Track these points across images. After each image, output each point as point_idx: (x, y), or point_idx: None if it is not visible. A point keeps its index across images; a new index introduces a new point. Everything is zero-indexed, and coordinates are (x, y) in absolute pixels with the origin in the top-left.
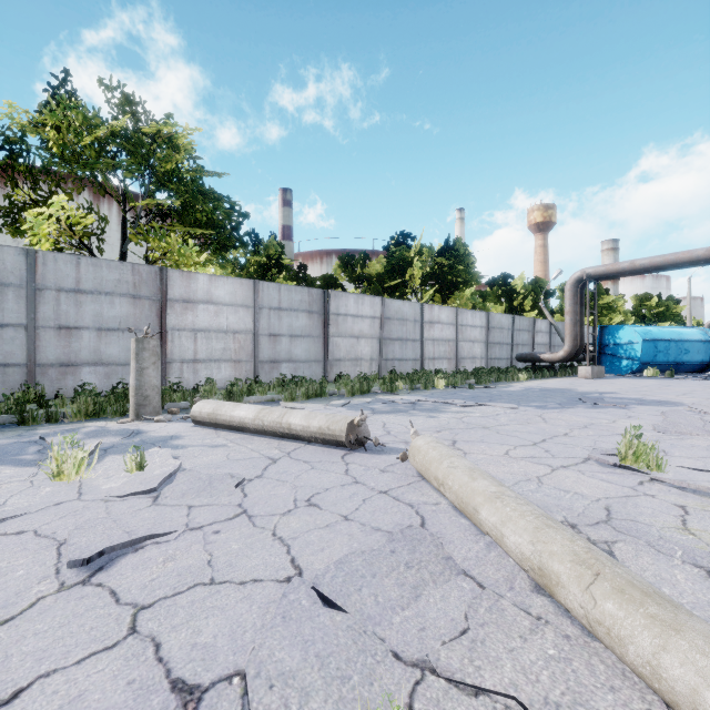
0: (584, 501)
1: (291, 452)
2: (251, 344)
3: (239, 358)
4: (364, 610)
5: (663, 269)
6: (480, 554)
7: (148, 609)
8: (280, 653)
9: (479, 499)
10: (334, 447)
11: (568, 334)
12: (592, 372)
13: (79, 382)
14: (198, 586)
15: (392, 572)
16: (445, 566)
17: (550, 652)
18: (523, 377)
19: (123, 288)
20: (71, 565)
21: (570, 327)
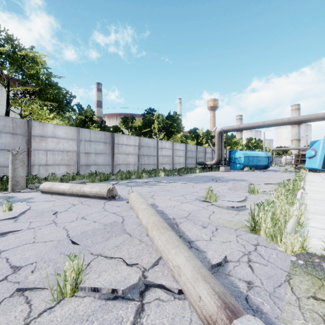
0: (183, 212)
1: (83, 201)
2: (75, 157)
3: (69, 164)
4: (86, 244)
5: (249, 128)
6: (135, 227)
7: (5, 251)
8: (51, 255)
9: (140, 211)
10: (102, 199)
11: (216, 154)
12: (225, 169)
13: None
14: (27, 244)
15: (101, 234)
16: (122, 232)
17: (139, 248)
18: (198, 171)
19: (7, 129)
20: None
21: (217, 151)
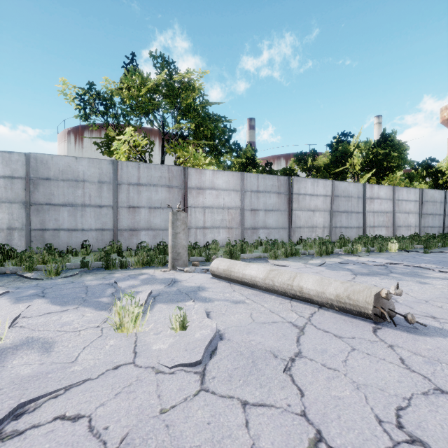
0: None
1: (310, 317)
2: (239, 216)
3: (231, 226)
4: None
5: None
6: None
7: None
8: None
9: None
10: (352, 316)
11: None
12: None
13: (139, 240)
14: None
15: None
16: None
17: None
18: None
19: (163, 182)
20: None
21: None
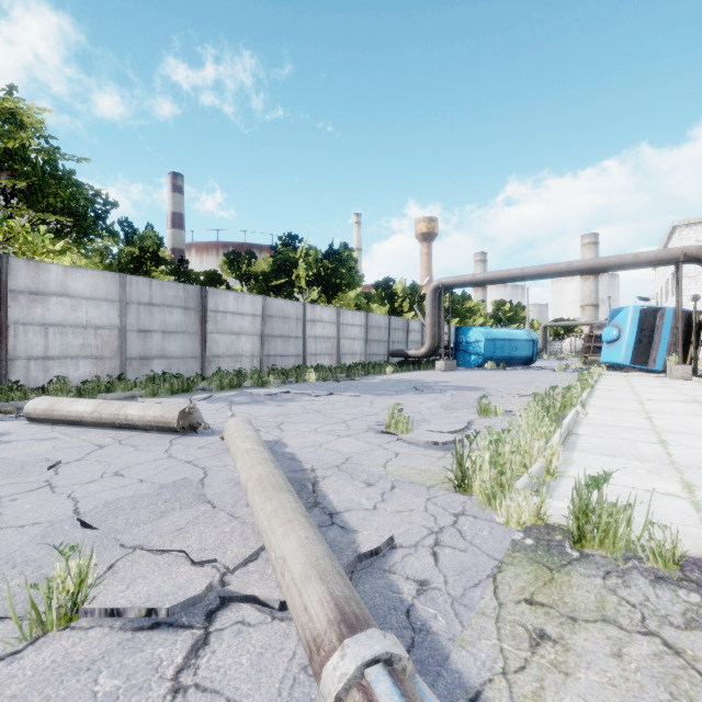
0: (337, 456)
1: (124, 439)
2: (116, 340)
3: (101, 355)
4: (114, 527)
5: (495, 282)
6: (227, 490)
7: None
8: (30, 553)
9: (239, 455)
10: (169, 433)
11: (428, 333)
12: (446, 365)
13: None
14: None
15: (150, 506)
16: (196, 499)
17: (226, 530)
18: (389, 371)
19: None
20: None
21: (430, 328)
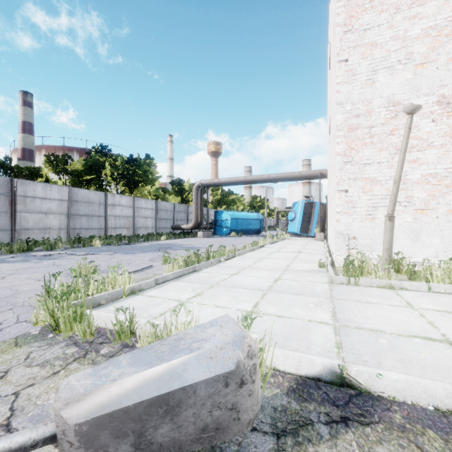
0: (9, 293)
1: None
2: None
3: None
4: None
5: (232, 184)
6: None
7: None
8: None
9: None
10: None
11: (194, 214)
12: (204, 234)
13: None
14: None
15: None
16: None
17: None
18: (164, 238)
19: None
20: None
21: (195, 211)
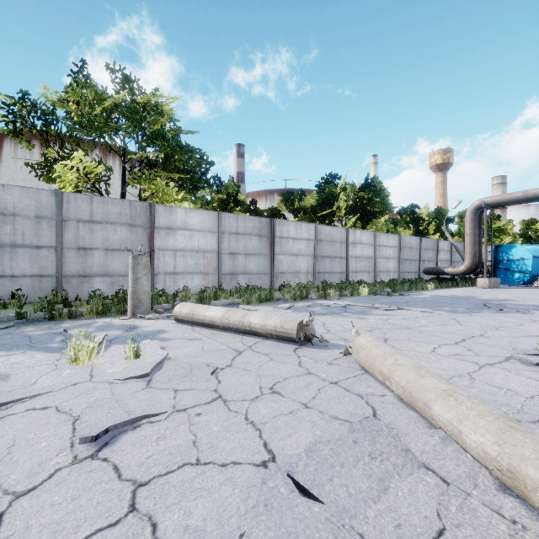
0: (519, 398)
1: (252, 345)
2: (216, 260)
3: (207, 271)
4: (338, 501)
5: None
6: (437, 447)
7: (145, 486)
8: None
9: (430, 396)
10: (286, 342)
11: (468, 252)
12: (490, 283)
13: (92, 288)
14: (186, 465)
15: (358, 463)
16: (405, 458)
17: None
18: (430, 287)
19: (123, 219)
20: (82, 441)
21: (470, 246)
